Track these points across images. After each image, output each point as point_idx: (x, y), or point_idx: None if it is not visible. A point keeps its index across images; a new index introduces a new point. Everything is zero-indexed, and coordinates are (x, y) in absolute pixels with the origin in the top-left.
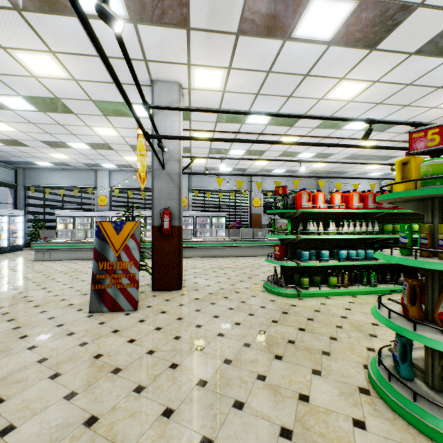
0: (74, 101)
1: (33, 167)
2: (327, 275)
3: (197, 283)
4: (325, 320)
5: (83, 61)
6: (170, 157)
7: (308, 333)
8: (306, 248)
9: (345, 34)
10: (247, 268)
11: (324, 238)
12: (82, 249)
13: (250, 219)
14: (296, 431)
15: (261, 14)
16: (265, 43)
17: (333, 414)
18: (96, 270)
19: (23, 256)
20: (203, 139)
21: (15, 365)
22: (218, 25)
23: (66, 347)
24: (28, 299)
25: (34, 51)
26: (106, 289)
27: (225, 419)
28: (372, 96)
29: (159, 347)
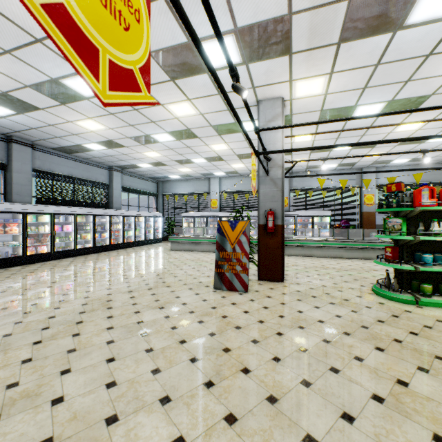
0: (199, 129)
1: (167, 180)
2: None
3: (298, 278)
4: None
5: (208, 100)
6: (273, 164)
7: (421, 338)
8: (430, 252)
9: None
10: (354, 270)
11: None
12: (201, 243)
13: (361, 218)
14: (388, 400)
15: (364, 19)
16: (370, 41)
17: (433, 402)
18: (218, 258)
19: (163, 246)
20: (303, 149)
21: (177, 311)
22: (318, 43)
23: (203, 307)
24: (174, 275)
25: (178, 102)
26: (225, 273)
27: (322, 375)
28: None
29: (267, 320)
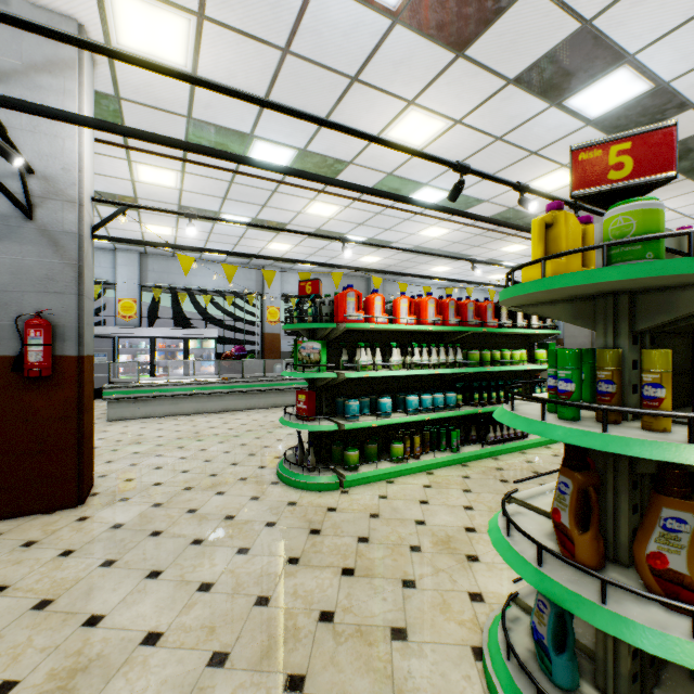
0: None
1: None
2: (388, 438)
3: (132, 480)
4: (390, 535)
5: None
6: (51, 191)
7: (361, 581)
8: (354, 395)
9: (422, 4)
10: (250, 433)
11: (383, 375)
12: None
13: (263, 343)
14: None
15: None
16: None
17: None
18: None
19: None
20: (102, 125)
21: None
22: None
23: None
24: None
25: None
26: None
27: None
28: (451, 149)
29: None
